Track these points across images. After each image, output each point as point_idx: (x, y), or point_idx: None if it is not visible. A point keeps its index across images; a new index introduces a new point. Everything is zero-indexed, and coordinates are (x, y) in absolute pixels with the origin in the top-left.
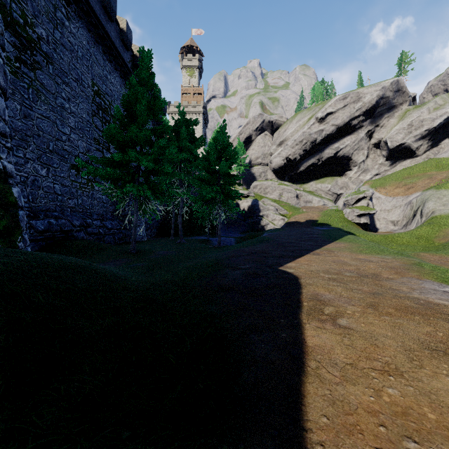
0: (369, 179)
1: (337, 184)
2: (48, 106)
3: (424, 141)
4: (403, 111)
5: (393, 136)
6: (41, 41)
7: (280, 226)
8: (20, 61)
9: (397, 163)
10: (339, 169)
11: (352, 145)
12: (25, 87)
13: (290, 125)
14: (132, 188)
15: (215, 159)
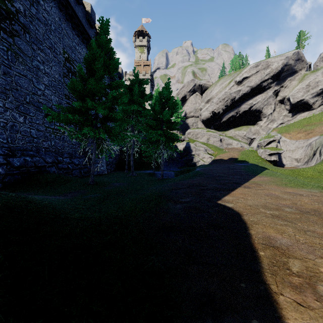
0: (275, 127)
1: (251, 131)
2: (25, 67)
3: (319, 97)
4: (302, 75)
5: (295, 94)
6: (19, 14)
7: (209, 162)
8: (0, 28)
9: (297, 114)
10: (253, 120)
11: (262, 101)
12: (4, 49)
13: (215, 87)
14: (89, 131)
15: (159, 109)
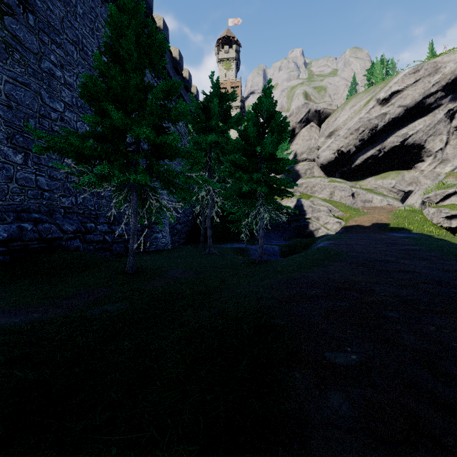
0: (449, 171)
1: (404, 180)
2: (27, 70)
3: None
4: None
5: None
6: None
7: (335, 231)
8: None
9: None
10: (407, 161)
11: (426, 130)
12: None
13: (341, 112)
14: (117, 170)
15: (255, 134)
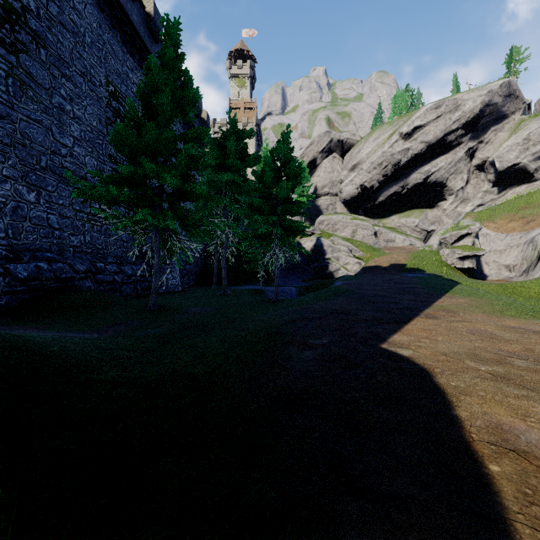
0: (470, 211)
1: (427, 219)
2: (39, 106)
3: None
4: (515, 122)
5: (503, 154)
6: (28, 14)
7: (355, 272)
8: None
9: (508, 189)
10: (430, 199)
11: (447, 168)
12: (2, 75)
13: (365, 144)
14: (148, 215)
15: (271, 178)
